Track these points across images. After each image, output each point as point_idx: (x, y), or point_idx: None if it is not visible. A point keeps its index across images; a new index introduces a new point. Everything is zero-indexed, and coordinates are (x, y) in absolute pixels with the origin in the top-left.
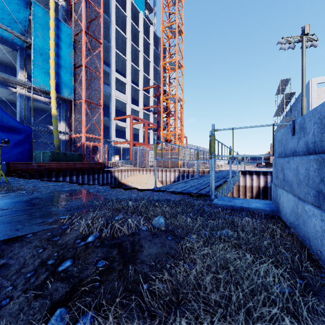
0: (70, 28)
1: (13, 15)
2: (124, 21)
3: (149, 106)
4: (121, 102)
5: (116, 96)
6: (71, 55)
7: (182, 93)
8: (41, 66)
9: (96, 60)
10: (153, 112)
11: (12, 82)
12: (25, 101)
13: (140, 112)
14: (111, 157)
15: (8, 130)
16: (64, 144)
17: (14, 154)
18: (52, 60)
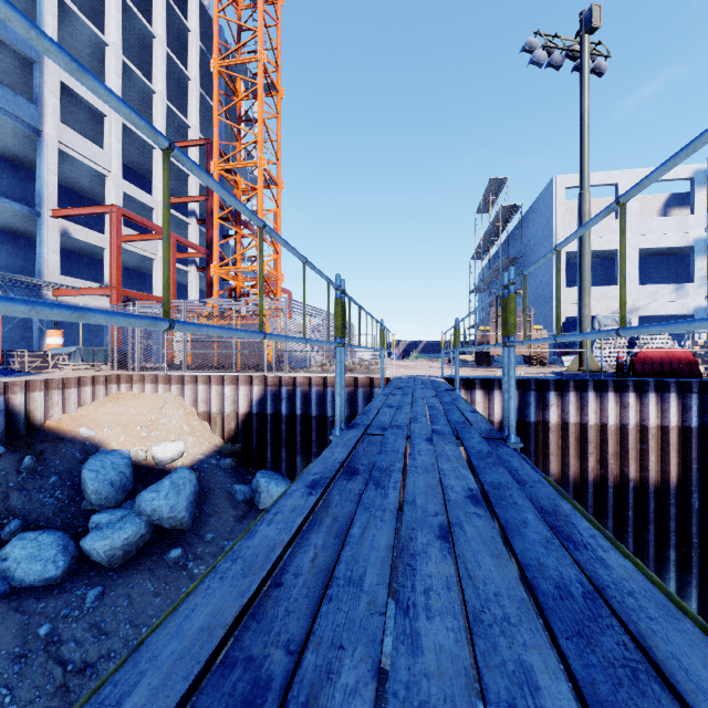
0: None
1: None
2: None
3: (184, 198)
4: (85, 169)
5: (64, 145)
6: None
7: (277, 162)
8: None
9: None
10: (199, 219)
11: None
12: None
13: (157, 212)
14: (42, 338)
15: None
16: None
17: None
18: None
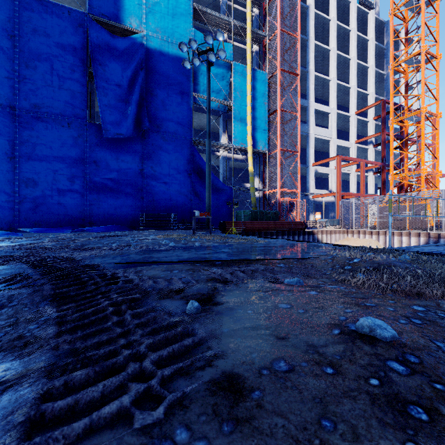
0: (264, 73)
1: (219, 85)
2: (326, 28)
3: (367, 137)
4: (321, 141)
5: (315, 134)
6: (266, 102)
7: (435, 102)
8: (239, 124)
9: (292, 98)
10: (374, 144)
11: (218, 147)
12: (226, 162)
13: (352, 149)
14: (309, 215)
15: (216, 192)
16: (258, 202)
17: (220, 214)
18: (248, 116)
